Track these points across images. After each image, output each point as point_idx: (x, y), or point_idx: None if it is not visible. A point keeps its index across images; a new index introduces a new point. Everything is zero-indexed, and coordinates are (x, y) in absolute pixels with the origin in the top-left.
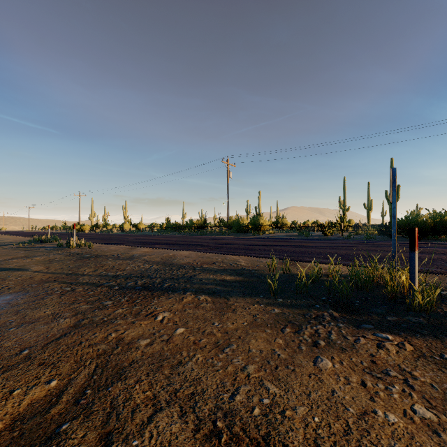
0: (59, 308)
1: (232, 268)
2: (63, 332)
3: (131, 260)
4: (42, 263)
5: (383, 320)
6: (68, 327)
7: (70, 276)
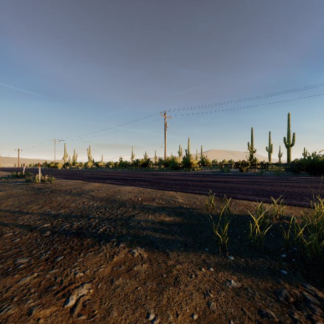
0: None
1: (170, 206)
2: None
3: (79, 195)
4: None
5: None
6: None
7: (13, 214)
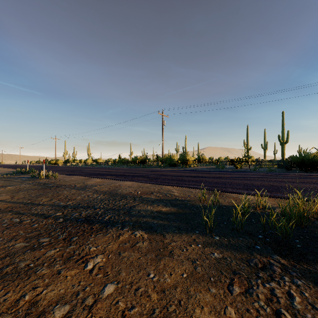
0: None
1: (167, 198)
2: None
3: (84, 189)
4: (10, 192)
5: None
6: None
7: (26, 205)
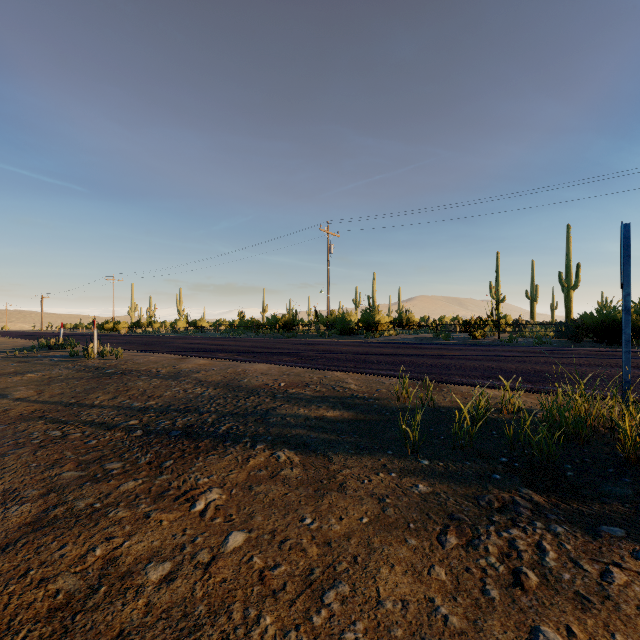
0: (23, 477)
1: (335, 395)
2: (6, 539)
3: (176, 379)
4: (35, 384)
5: (638, 516)
6: (19, 525)
7: (70, 408)
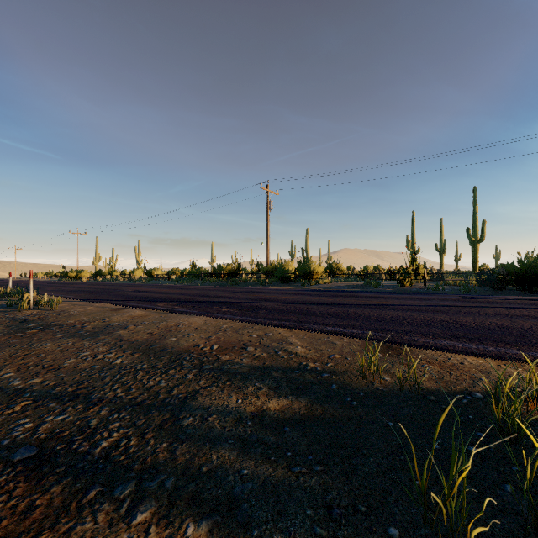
0: None
1: (279, 364)
2: None
3: (94, 338)
4: None
5: None
6: None
7: None
